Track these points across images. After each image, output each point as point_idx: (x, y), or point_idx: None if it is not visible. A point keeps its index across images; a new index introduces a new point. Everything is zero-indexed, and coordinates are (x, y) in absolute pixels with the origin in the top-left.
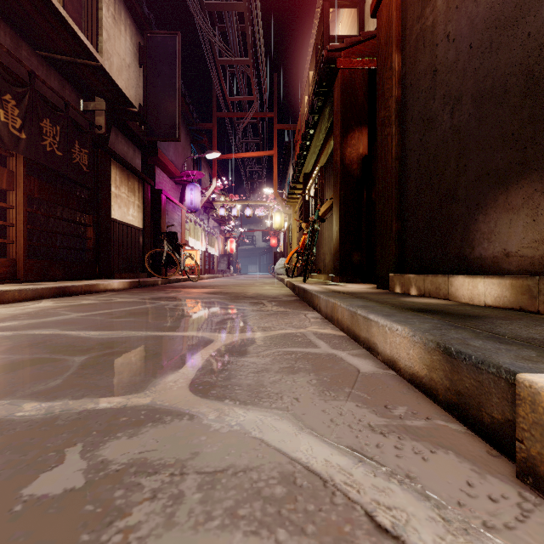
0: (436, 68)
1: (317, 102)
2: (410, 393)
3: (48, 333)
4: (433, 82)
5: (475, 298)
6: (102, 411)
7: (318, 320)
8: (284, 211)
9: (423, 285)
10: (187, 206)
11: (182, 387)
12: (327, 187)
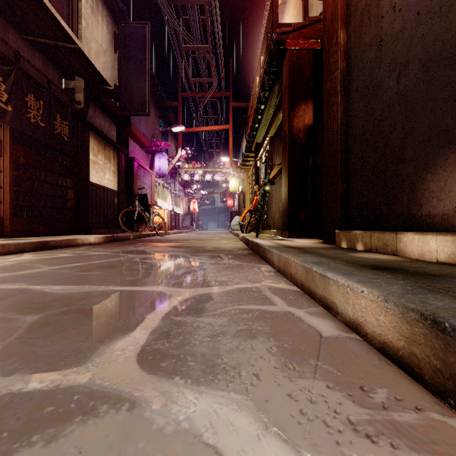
0: (381, 38)
1: (268, 80)
2: (385, 367)
3: (13, 288)
4: (378, 52)
5: (426, 255)
6: (28, 396)
7: (271, 273)
8: (238, 176)
9: (370, 241)
10: (156, 171)
11: (129, 357)
12: (276, 154)
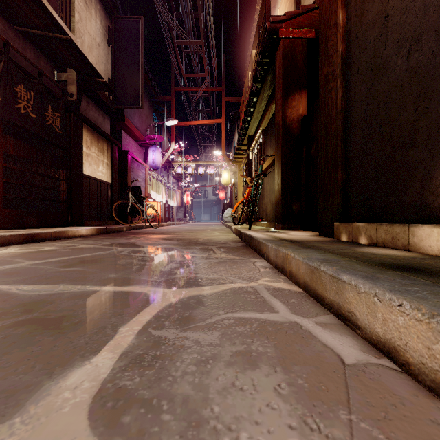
0: (388, 13)
1: (260, 71)
2: None
3: None
4: (383, 29)
5: None
6: None
7: (267, 269)
8: (231, 169)
9: (375, 234)
10: (149, 164)
11: (79, 404)
12: (269, 146)
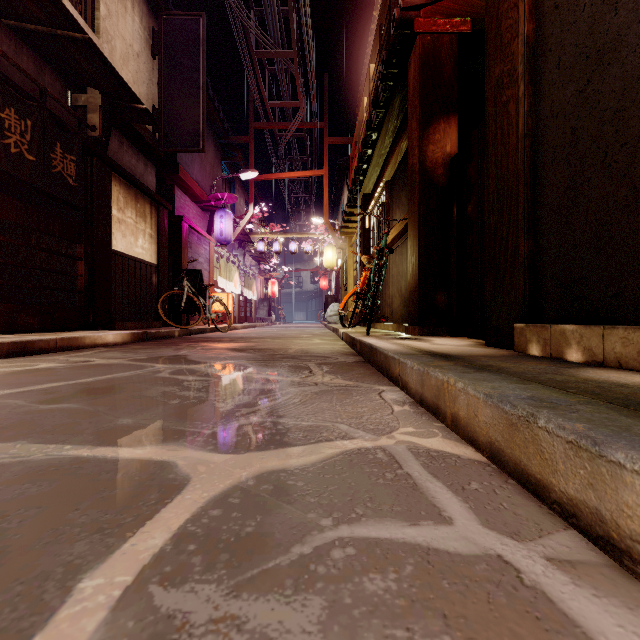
0: None
1: (383, 90)
2: None
3: None
4: None
5: None
6: None
7: (407, 407)
8: (337, 244)
9: (601, 344)
10: (216, 237)
11: None
12: (396, 207)
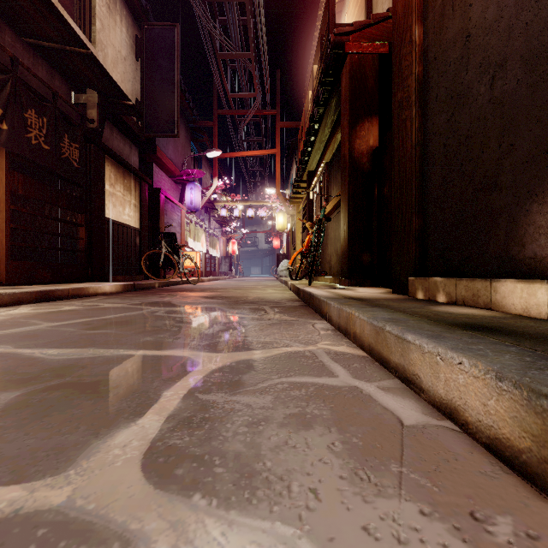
0: (469, 32)
1: (323, 93)
2: (501, 477)
3: None
4: (465, 50)
5: (532, 309)
6: None
7: (329, 332)
8: (287, 211)
9: (455, 290)
10: (187, 206)
11: (131, 459)
12: (333, 184)
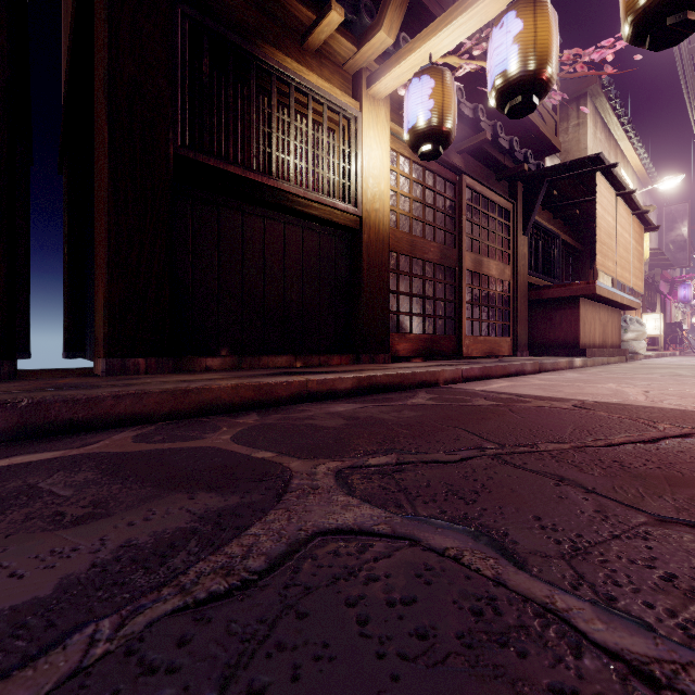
0: None
1: None
2: None
3: None
4: None
5: None
6: None
7: None
8: None
9: None
10: (679, 300)
11: None
12: None
